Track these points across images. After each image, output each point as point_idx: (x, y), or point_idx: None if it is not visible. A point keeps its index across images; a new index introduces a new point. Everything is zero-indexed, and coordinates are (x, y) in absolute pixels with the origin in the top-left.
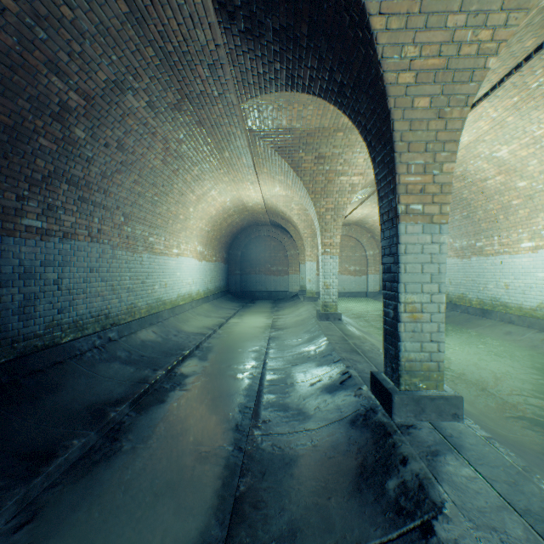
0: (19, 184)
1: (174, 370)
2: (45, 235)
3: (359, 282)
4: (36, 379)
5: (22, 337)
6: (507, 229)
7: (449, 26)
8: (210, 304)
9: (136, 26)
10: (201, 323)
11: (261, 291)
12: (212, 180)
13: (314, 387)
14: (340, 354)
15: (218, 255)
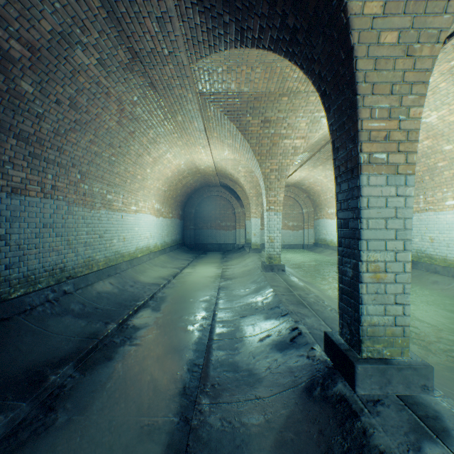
0: None
1: (127, 322)
2: None
3: (296, 236)
4: None
5: None
6: (433, 188)
7: None
8: (166, 256)
9: None
10: (157, 273)
11: (212, 243)
12: (167, 144)
13: (264, 343)
14: (287, 307)
15: (174, 212)
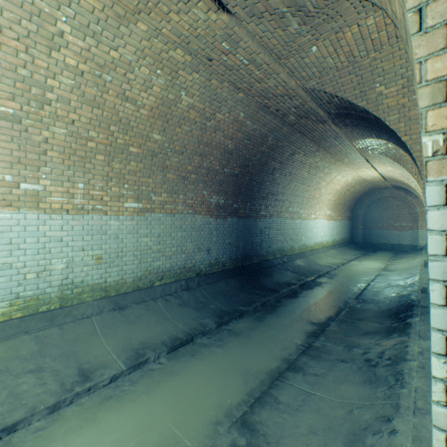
0: (260, 200)
1: (315, 280)
2: (265, 217)
3: None
4: (265, 270)
5: (260, 255)
6: None
7: None
8: (335, 250)
9: (302, 137)
10: (329, 261)
11: (383, 243)
12: (336, 172)
13: (393, 295)
14: (418, 284)
15: (343, 215)
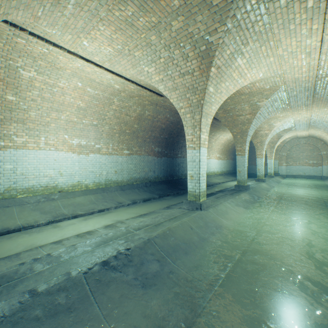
0: (178, 149)
1: None
2: (180, 157)
3: (315, 170)
4: (180, 183)
5: (178, 175)
6: None
7: (239, 126)
8: (222, 176)
9: None
10: (216, 181)
11: (252, 173)
12: (219, 134)
13: None
14: None
15: (228, 157)
